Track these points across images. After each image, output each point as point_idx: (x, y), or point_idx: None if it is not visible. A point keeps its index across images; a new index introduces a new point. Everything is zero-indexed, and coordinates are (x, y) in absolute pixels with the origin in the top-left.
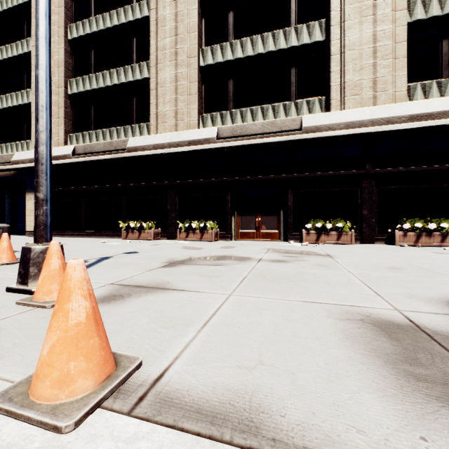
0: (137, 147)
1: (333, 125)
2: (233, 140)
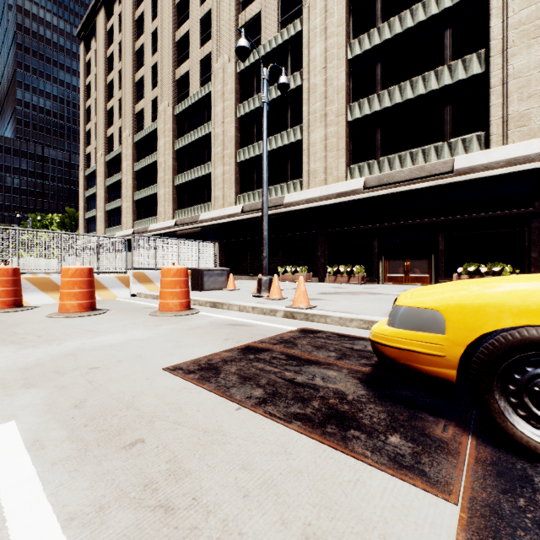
0: (292, 203)
1: (491, 164)
2: (379, 189)
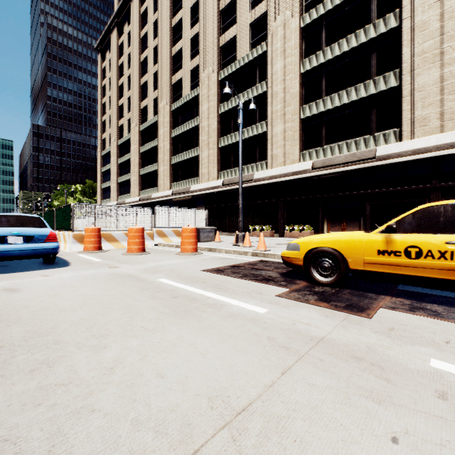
0: (260, 178)
1: (401, 152)
2: (323, 170)
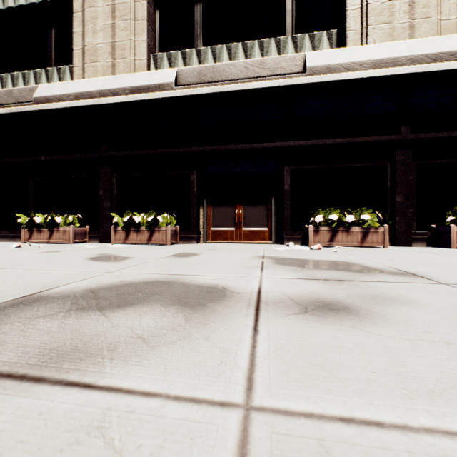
0: (50, 97)
1: (353, 64)
2: (200, 87)
